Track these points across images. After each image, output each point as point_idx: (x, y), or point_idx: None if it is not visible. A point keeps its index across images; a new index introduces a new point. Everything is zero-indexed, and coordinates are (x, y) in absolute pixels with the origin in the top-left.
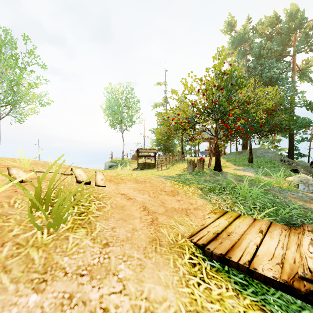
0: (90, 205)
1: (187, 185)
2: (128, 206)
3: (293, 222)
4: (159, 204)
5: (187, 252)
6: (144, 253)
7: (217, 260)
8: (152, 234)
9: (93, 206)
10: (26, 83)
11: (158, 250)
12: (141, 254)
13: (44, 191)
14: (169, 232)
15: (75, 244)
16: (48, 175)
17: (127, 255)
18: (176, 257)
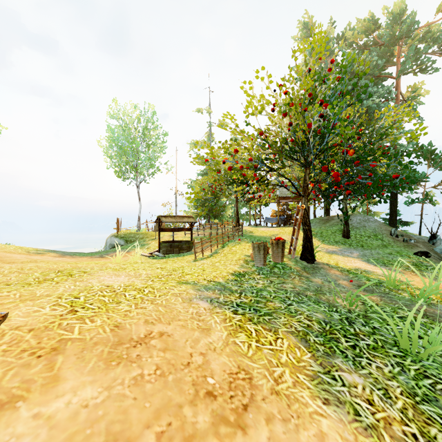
0: None
1: (268, 328)
2: None
3: None
4: None
5: None
6: None
7: None
8: None
9: None
10: None
11: None
12: None
13: None
14: None
15: None
16: None
17: None
18: None
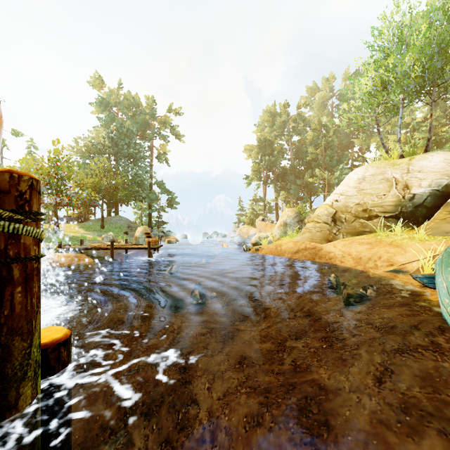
0: None
1: None
2: None
3: None
4: None
5: None
6: None
7: None
8: None
9: None
10: None
11: None
12: None
13: None
14: None
15: None
16: None
17: None
18: None
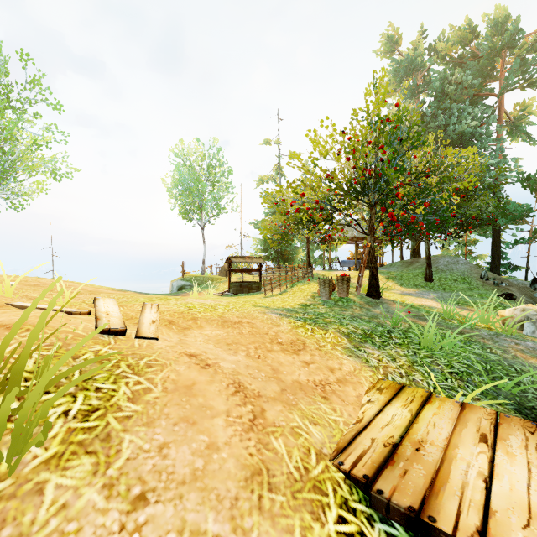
0: (116, 387)
1: (321, 328)
2: (202, 385)
3: (530, 405)
4: (268, 375)
5: (331, 500)
6: (232, 516)
7: (403, 524)
8: (252, 455)
9: (123, 389)
10: (27, 137)
11: (265, 503)
12: (224, 522)
13: (11, 359)
14: (291, 445)
15: (57, 506)
16: (33, 318)
17: (190, 527)
18: (307, 521)
